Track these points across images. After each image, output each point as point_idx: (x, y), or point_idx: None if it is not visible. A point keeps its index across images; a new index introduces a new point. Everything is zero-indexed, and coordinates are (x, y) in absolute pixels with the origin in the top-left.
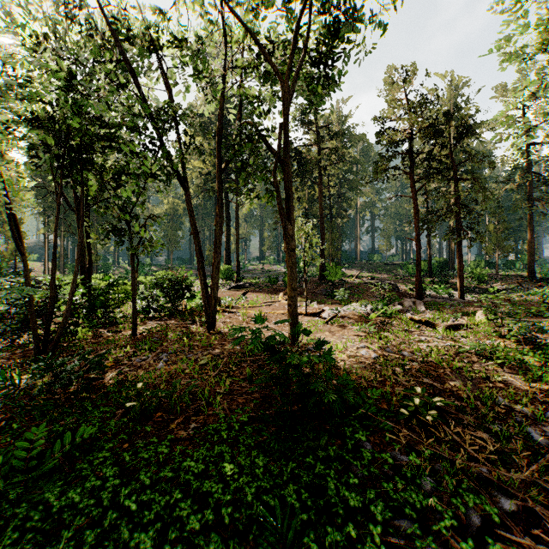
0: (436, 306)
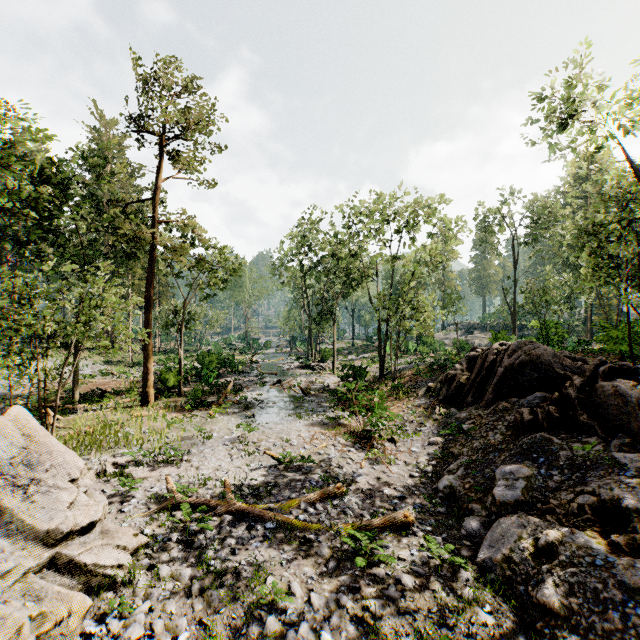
0: None
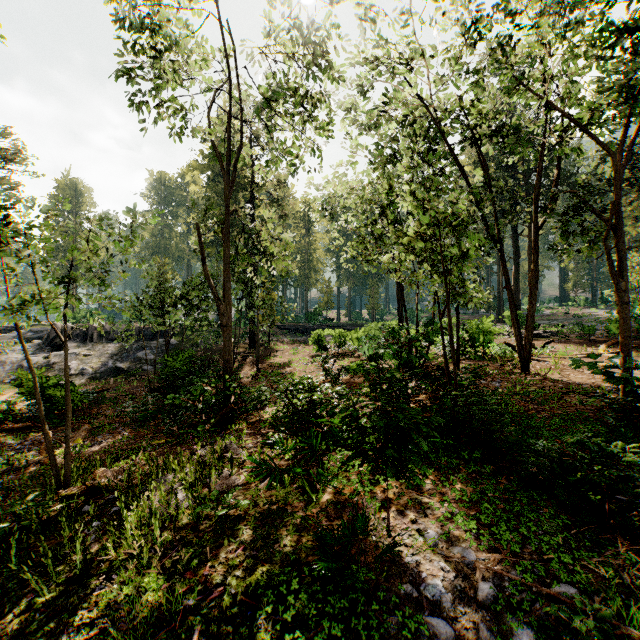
0: None
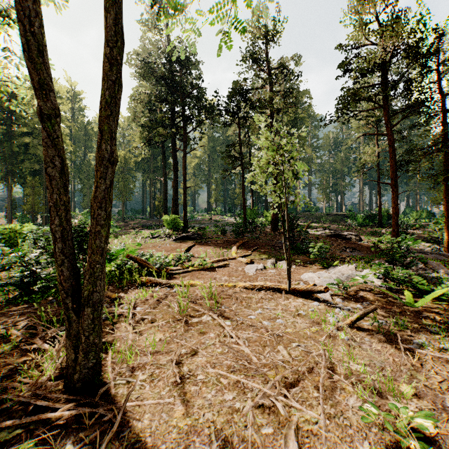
0: None
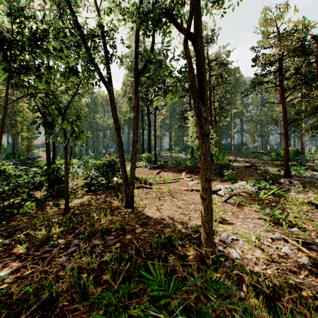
0: (308, 185)
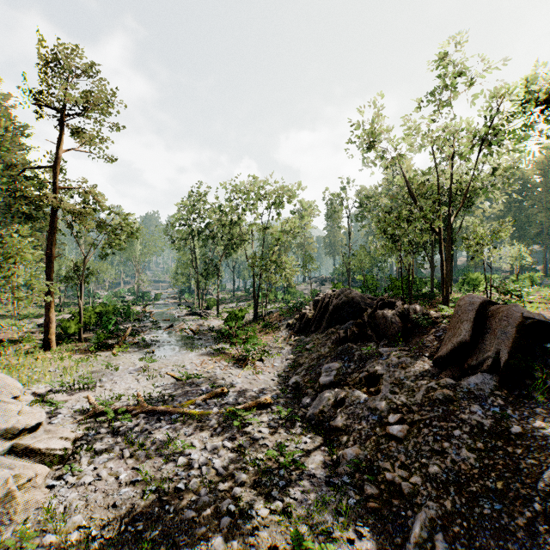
0: None
